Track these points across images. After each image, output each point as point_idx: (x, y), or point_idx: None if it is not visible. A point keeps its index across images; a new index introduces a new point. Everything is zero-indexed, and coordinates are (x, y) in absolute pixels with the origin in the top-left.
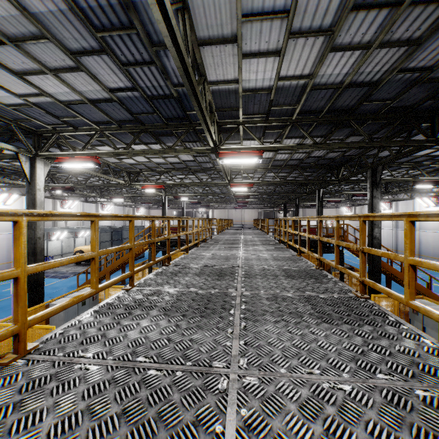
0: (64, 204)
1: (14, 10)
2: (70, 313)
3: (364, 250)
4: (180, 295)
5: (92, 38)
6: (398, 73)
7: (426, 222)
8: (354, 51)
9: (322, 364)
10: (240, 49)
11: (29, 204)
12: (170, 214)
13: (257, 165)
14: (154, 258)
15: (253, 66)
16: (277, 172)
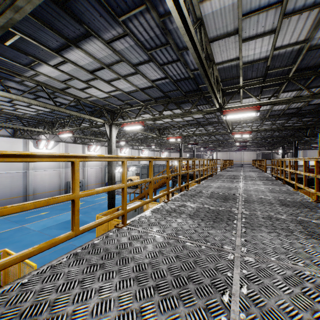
0: (121, 150)
1: (109, 51)
2: (128, 215)
3: None
4: (198, 208)
5: (145, 55)
6: None
7: None
8: None
9: (305, 261)
10: (240, 37)
11: (109, 151)
12: (184, 156)
13: (255, 116)
14: (180, 185)
15: (251, 46)
16: (274, 120)
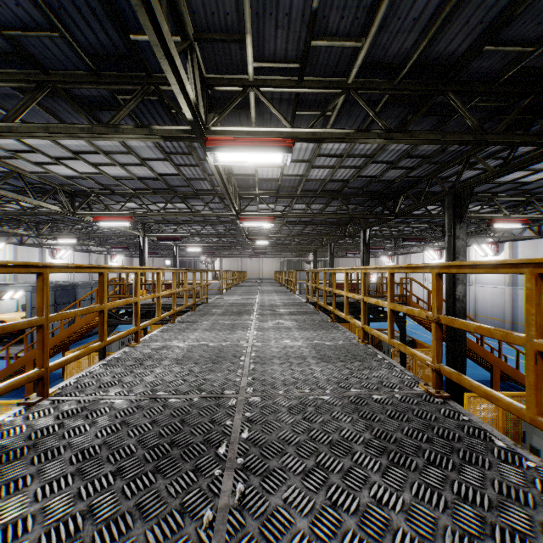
0: None
1: None
2: None
3: None
4: None
5: None
6: None
7: (485, 275)
8: None
9: None
10: None
11: None
12: (161, 264)
13: (280, 189)
14: None
15: None
16: (308, 203)
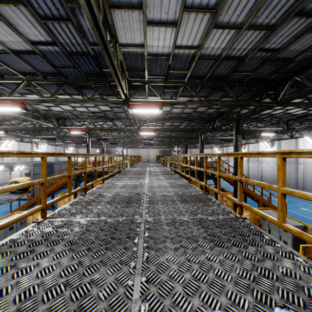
0: (1, 143)
1: None
2: None
3: (242, 180)
4: (90, 225)
5: None
6: (258, 51)
7: (266, 158)
8: (231, 30)
9: (222, 300)
10: (145, 16)
11: None
12: (94, 152)
13: (159, 116)
14: (70, 190)
15: (155, 34)
16: (173, 122)
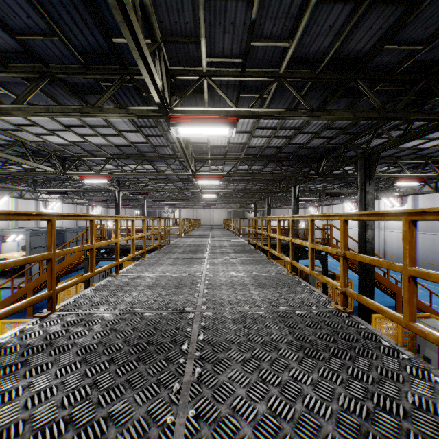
0: None
1: None
2: None
3: None
4: None
5: None
6: None
7: (392, 222)
8: None
9: None
10: None
11: None
12: (132, 213)
13: (227, 154)
14: None
15: None
16: (250, 164)
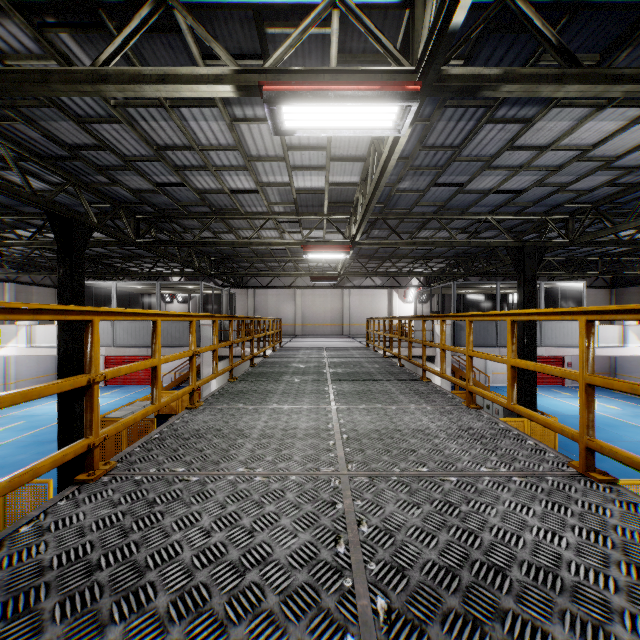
0: None
1: None
2: None
3: None
4: None
5: None
6: None
7: None
8: None
9: (246, 485)
10: None
11: None
12: None
13: None
14: None
15: None
16: None
